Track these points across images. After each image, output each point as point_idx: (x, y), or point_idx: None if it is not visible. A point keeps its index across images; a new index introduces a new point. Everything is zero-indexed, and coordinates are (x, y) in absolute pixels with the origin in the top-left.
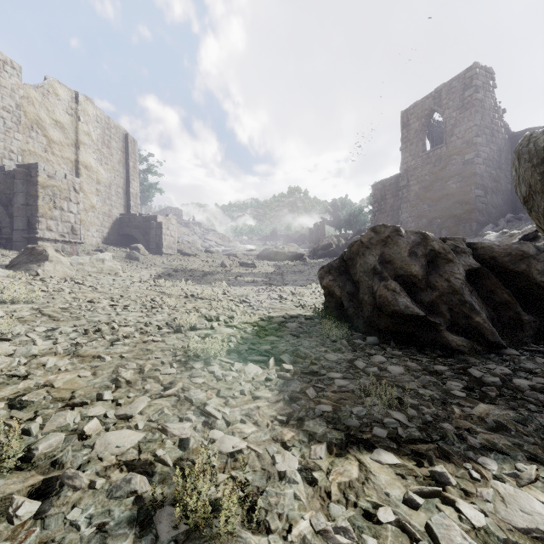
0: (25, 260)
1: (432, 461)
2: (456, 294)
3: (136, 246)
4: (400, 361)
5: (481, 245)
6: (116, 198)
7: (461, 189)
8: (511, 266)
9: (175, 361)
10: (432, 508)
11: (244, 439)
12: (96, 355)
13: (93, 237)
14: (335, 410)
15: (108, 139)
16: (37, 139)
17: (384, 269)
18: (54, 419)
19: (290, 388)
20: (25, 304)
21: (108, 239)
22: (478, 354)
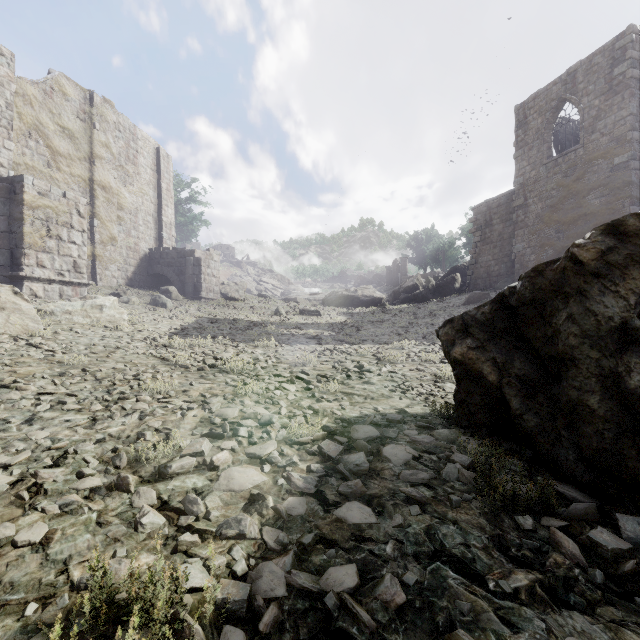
0: None
1: None
2: None
3: (166, 289)
4: None
5: None
6: (145, 228)
7: (607, 205)
8: None
9: None
10: None
11: None
12: None
13: (113, 277)
14: None
15: (134, 154)
16: (37, 150)
17: None
18: None
19: None
20: None
21: (134, 280)
22: None
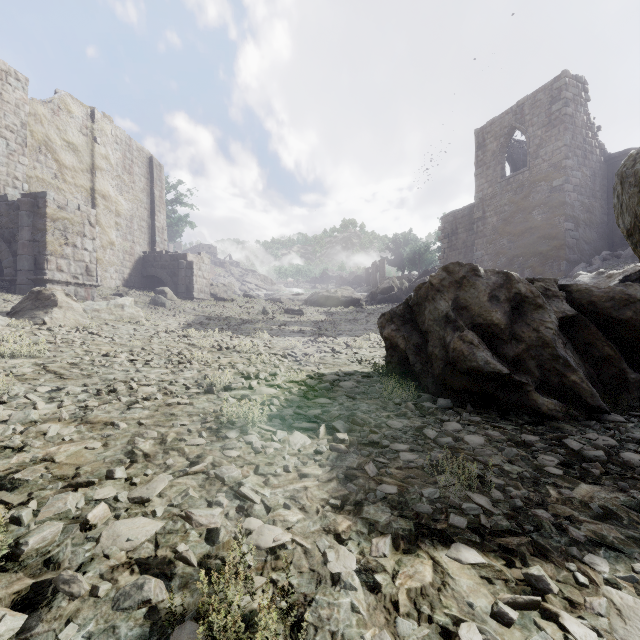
0: (30, 306)
1: (525, 559)
2: (546, 347)
3: (162, 290)
4: (480, 429)
5: (577, 287)
6: (139, 233)
7: (547, 221)
8: (614, 313)
9: (205, 429)
10: (529, 625)
11: (288, 529)
12: (109, 422)
13: (111, 279)
14: (401, 492)
15: (129, 164)
16: (46, 164)
17: (459, 317)
18: (52, 503)
19: (345, 463)
20: (26, 359)
21: (129, 281)
22: (574, 420)
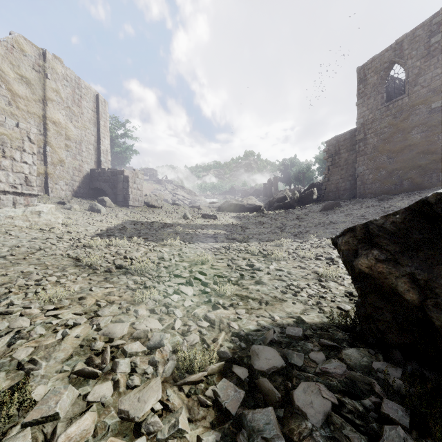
0: None
1: None
2: None
3: (102, 199)
4: None
5: None
6: (87, 154)
7: (426, 138)
8: None
9: None
10: None
11: None
12: None
13: (61, 190)
14: None
15: (78, 98)
16: (0, 92)
17: None
18: None
19: None
20: None
21: (78, 192)
22: None
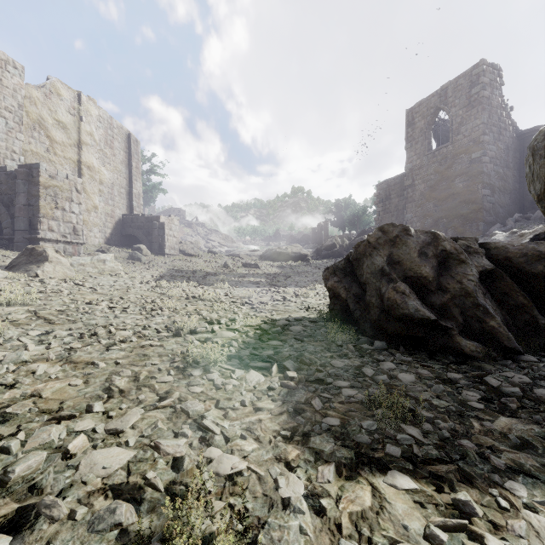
0: (25, 261)
1: (453, 485)
2: (468, 297)
3: (138, 247)
4: (411, 368)
5: (495, 245)
6: (119, 198)
7: (467, 188)
8: (527, 267)
9: (173, 368)
10: None
11: (244, 457)
12: (90, 361)
13: (95, 238)
14: (343, 424)
15: (110, 140)
16: (40, 140)
17: (392, 271)
18: (38, 435)
19: (294, 398)
20: (21, 306)
21: (110, 239)
22: (493, 360)
